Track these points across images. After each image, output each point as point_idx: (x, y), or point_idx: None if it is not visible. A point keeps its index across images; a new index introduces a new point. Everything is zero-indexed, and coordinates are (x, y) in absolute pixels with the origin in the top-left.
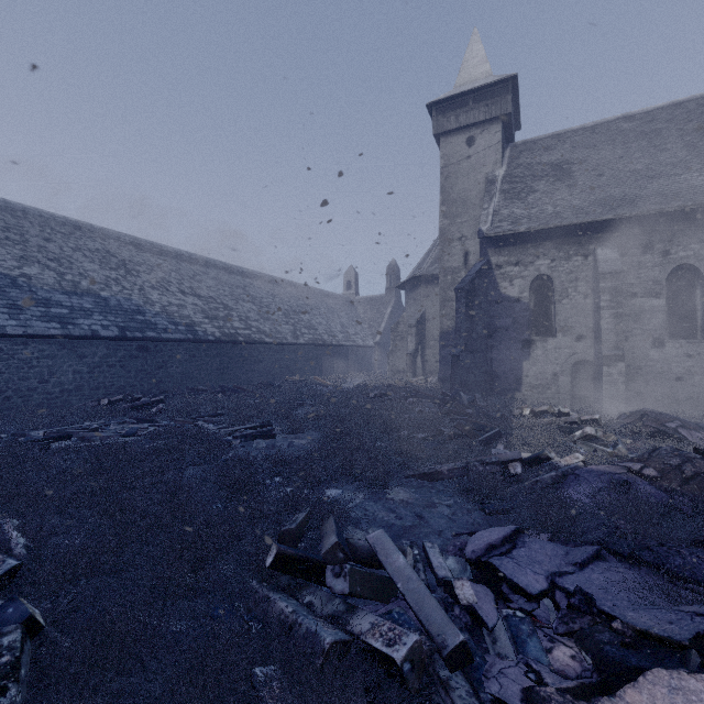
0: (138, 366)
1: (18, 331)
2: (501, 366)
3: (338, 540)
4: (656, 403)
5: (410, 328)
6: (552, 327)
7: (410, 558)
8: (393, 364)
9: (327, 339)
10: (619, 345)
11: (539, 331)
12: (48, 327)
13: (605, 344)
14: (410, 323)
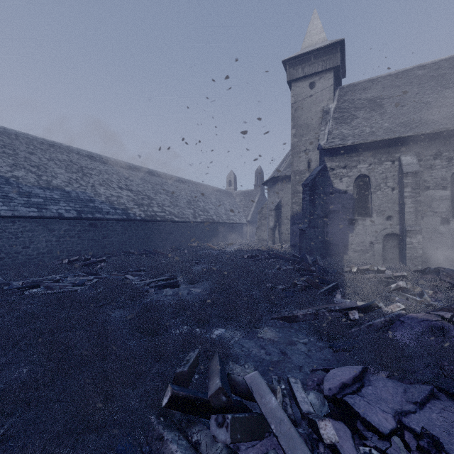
0: (89, 237)
1: (8, 214)
2: (333, 237)
3: (221, 385)
4: (443, 263)
5: (271, 211)
6: (369, 210)
7: (280, 395)
8: (259, 235)
9: (215, 218)
10: (418, 223)
11: (360, 213)
12: (29, 211)
13: (408, 222)
14: (271, 208)
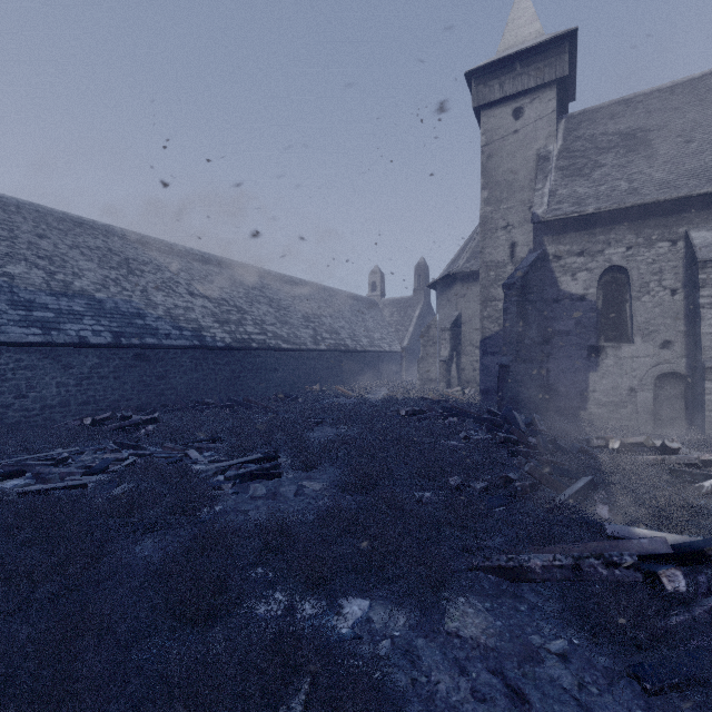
0: (135, 377)
1: None
2: (560, 379)
3: None
4: None
5: (444, 332)
6: (627, 330)
7: None
8: (423, 372)
9: (350, 344)
10: None
11: (610, 336)
12: (27, 333)
13: (707, 353)
14: (444, 327)
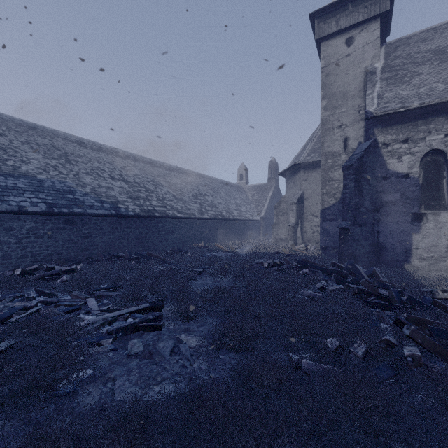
0: (64, 237)
1: None
2: (388, 238)
3: None
4: None
5: (292, 205)
6: (444, 200)
7: None
8: (276, 234)
9: (225, 214)
10: None
11: (429, 205)
12: None
13: None
14: (292, 202)
